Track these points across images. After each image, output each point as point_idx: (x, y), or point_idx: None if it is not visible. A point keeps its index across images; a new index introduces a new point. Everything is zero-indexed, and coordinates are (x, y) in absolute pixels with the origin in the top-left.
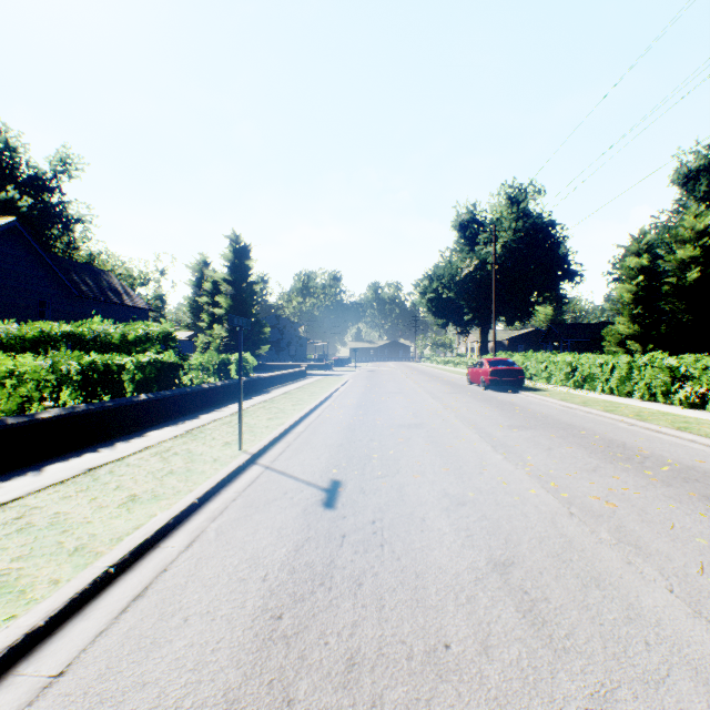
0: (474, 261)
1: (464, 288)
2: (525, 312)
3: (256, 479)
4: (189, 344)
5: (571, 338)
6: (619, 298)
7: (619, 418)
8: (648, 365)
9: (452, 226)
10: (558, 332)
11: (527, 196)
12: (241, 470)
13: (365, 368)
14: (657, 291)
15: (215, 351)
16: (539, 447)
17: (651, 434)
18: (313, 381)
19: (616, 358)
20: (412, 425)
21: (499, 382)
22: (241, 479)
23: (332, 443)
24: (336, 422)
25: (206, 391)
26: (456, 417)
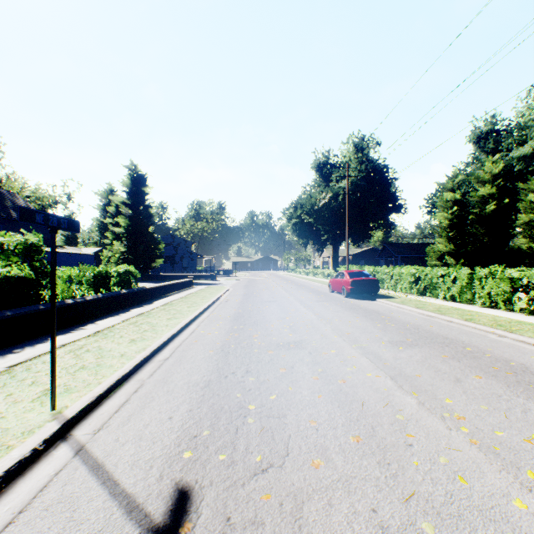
0: (329, 194)
1: (321, 215)
2: (366, 234)
3: (35, 498)
4: (90, 258)
5: (401, 255)
6: (438, 224)
7: (486, 329)
8: (489, 276)
9: (311, 167)
10: (391, 249)
11: (368, 145)
12: (24, 466)
13: (244, 278)
14: (466, 218)
15: (115, 263)
16: (445, 377)
17: (533, 349)
18: (197, 290)
19: (457, 271)
20: (291, 344)
21: (359, 290)
22: (4, 501)
23: (197, 380)
24: (210, 341)
25: (71, 306)
26: (333, 331)
